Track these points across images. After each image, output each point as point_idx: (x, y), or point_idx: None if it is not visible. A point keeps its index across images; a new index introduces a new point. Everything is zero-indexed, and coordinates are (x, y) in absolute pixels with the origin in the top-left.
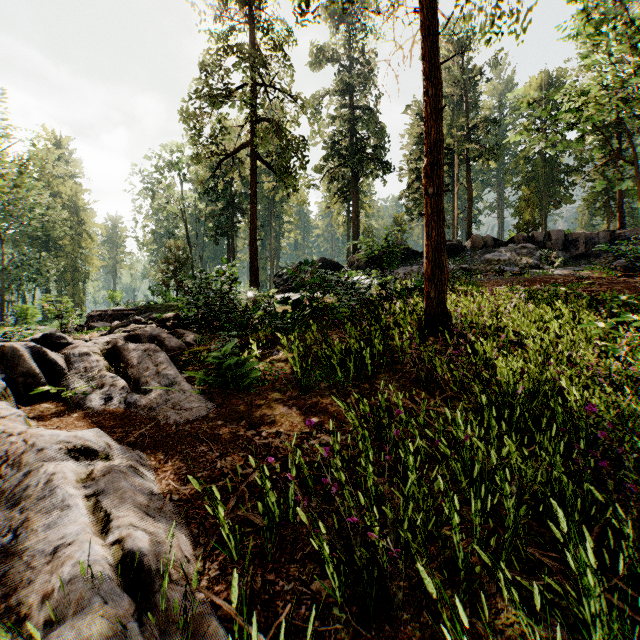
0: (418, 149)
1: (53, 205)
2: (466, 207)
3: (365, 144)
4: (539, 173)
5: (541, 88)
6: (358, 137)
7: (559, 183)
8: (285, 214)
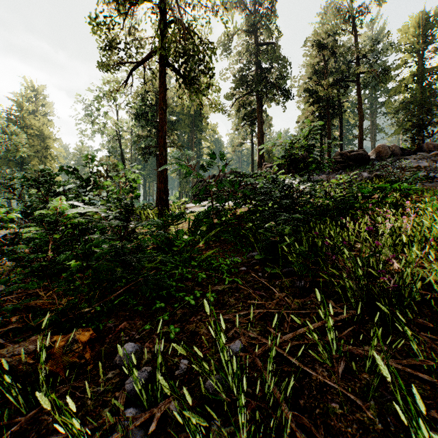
0: (313, 80)
1: (16, 131)
2: (358, 126)
3: (269, 73)
4: (417, 98)
5: (418, 26)
6: (262, 70)
7: (435, 106)
8: (203, 140)
